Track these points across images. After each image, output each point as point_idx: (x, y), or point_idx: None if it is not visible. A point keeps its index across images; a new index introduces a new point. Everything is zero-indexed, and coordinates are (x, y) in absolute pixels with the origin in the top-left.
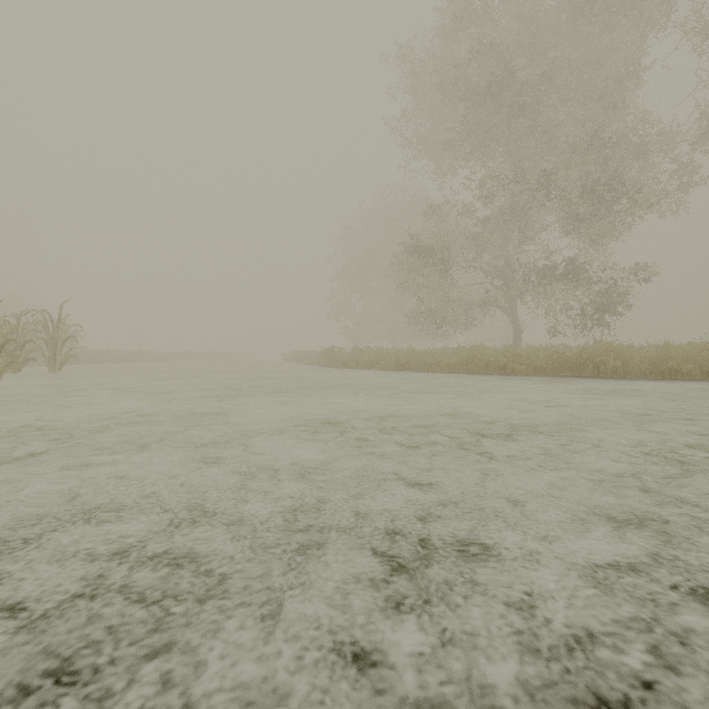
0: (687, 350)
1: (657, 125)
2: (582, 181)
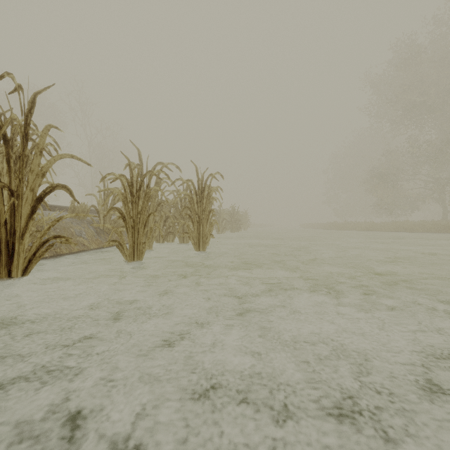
0: None
1: None
2: None
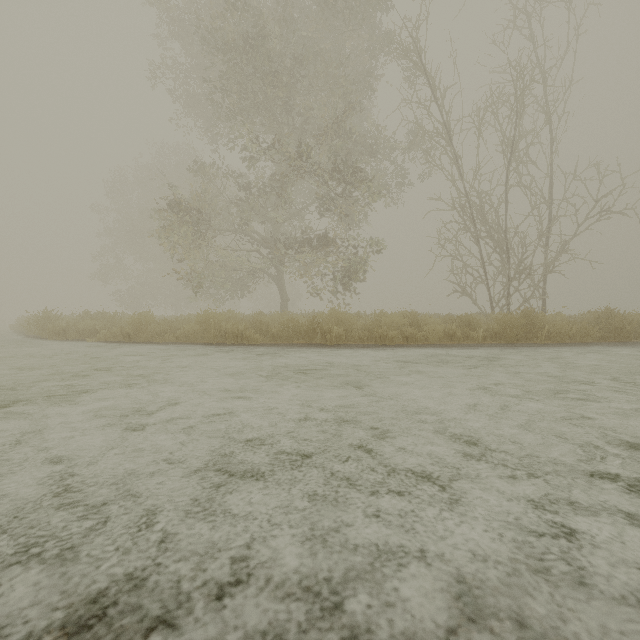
0: (393, 318)
1: (384, 135)
2: (329, 165)
